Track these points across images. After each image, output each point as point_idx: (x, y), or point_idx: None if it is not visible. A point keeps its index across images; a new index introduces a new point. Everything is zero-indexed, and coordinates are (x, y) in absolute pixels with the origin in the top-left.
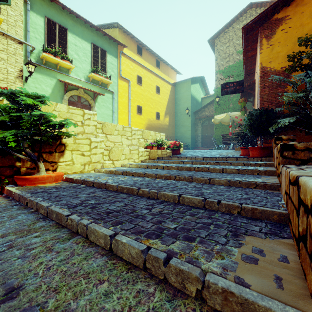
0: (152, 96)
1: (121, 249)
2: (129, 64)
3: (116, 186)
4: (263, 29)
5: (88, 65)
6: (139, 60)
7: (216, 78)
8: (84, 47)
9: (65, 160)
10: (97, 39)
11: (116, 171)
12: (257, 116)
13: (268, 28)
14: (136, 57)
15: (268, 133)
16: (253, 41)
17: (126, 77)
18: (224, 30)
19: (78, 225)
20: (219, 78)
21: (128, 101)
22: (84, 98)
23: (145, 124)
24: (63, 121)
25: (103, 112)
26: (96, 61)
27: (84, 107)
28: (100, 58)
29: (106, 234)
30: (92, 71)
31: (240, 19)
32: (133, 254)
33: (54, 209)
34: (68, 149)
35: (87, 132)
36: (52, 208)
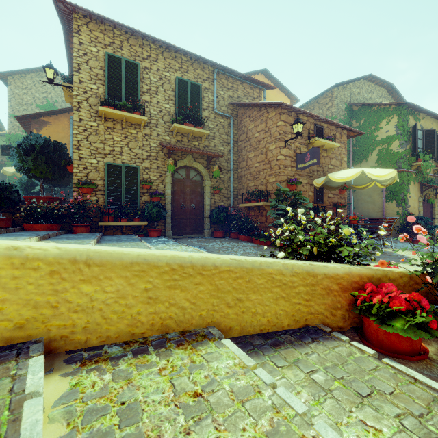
0: None
1: None
2: None
3: None
4: (34, 122)
5: None
6: None
7: (10, 122)
8: None
9: None
10: None
11: None
12: (26, 181)
13: (38, 123)
14: None
15: (34, 194)
16: (30, 124)
17: None
18: (21, 73)
19: None
20: (14, 123)
21: None
22: None
23: None
24: None
25: None
26: None
27: None
28: None
29: None
30: None
31: (40, 73)
32: None
33: None
34: None
35: None
36: None
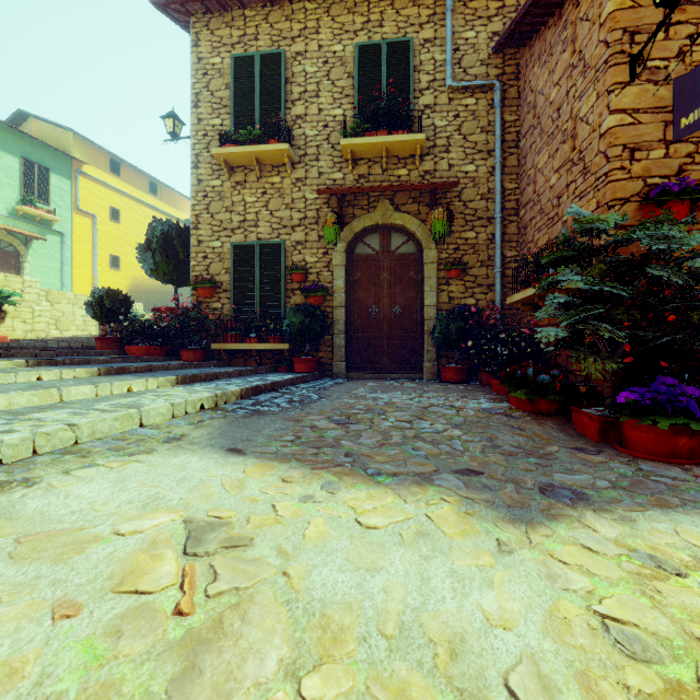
0: (143, 240)
1: (62, 344)
2: (95, 189)
3: (63, 340)
4: None
5: (15, 190)
6: (115, 182)
7: None
8: (7, 163)
9: (6, 326)
10: (32, 150)
11: (64, 337)
12: None
13: None
14: (108, 178)
15: None
16: None
17: (90, 209)
18: None
19: (42, 343)
20: None
21: (93, 247)
22: (7, 241)
23: (127, 284)
24: (11, 293)
25: (44, 265)
26: (31, 185)
27: (7, 255)
28: (38, 180)
29: (56, 342)
30: (22, 202)
31: None
32: (67, 344)
33: (25, 342)
34: (9, 316)
35: (27, 300)
36: (23, 342)
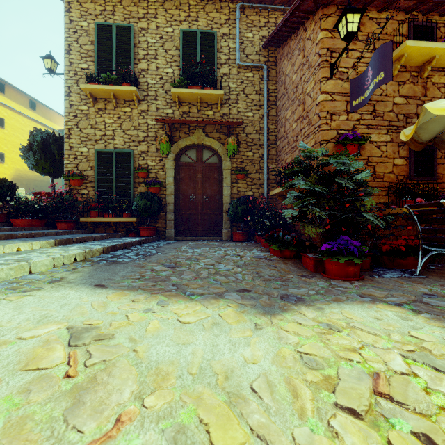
0: (24, 142)
1: None
2: None
3: None
4: None
5: None
6: (1, 98)
7: None
8: None
9: None
10: None
11: None
12: None
13: None
14: None
15: None
16: None
17: None
18: None
19: None
20: None
21: None
22: None
23: (11, 174)
24: None
25: None
26: None
27: None
28: None
29: None
30: None
31: None
32: None
33: None
34: None
35: None
36: None
